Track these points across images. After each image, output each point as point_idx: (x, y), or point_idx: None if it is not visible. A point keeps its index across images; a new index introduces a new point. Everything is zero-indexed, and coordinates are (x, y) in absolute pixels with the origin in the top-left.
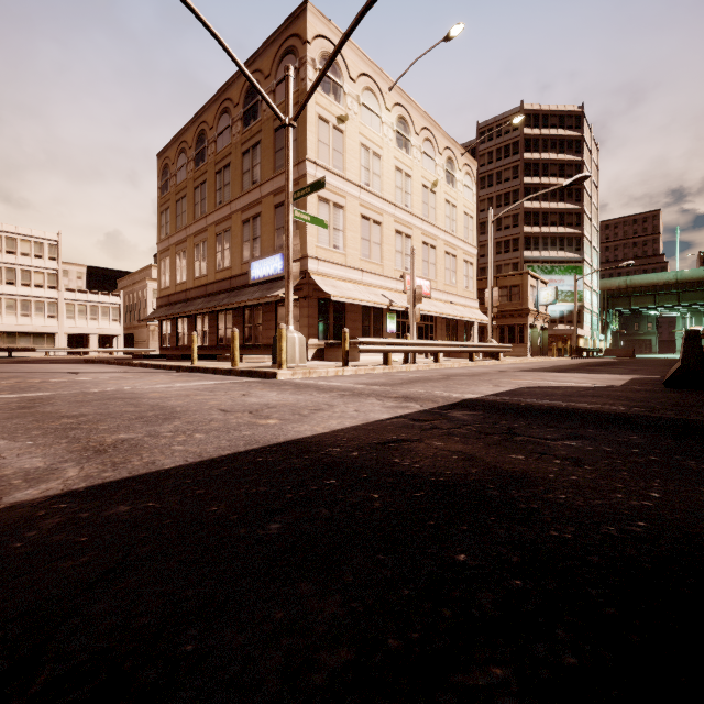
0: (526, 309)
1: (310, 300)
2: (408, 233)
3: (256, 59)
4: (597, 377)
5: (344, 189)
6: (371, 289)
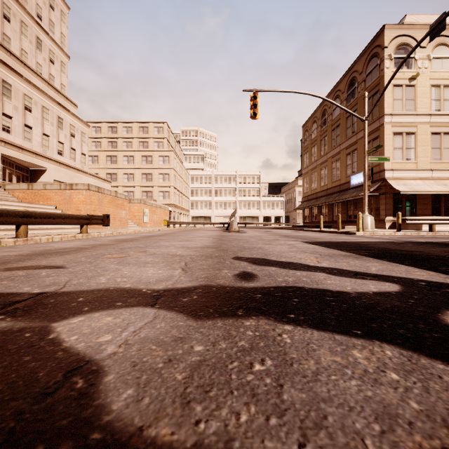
0: None
1: (387, 195)
2: None
3: (354, 66)
4: None
5: (415, 121)
6: (440, 182)
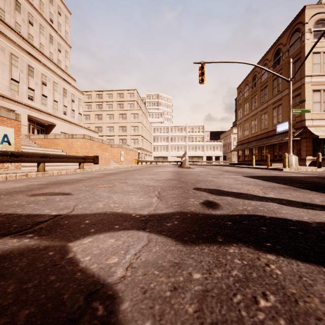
0: None
1: (307, 139)
2: None
3: (279, 39)
4: None
5: None
6: None
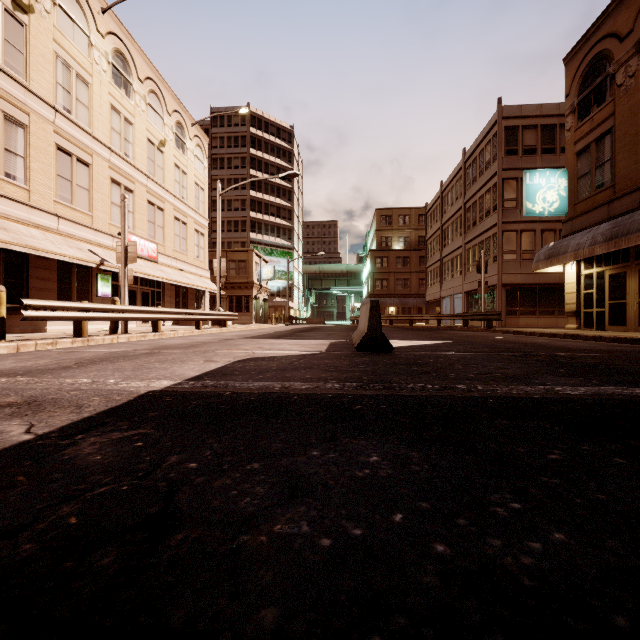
0: (251, 282)
1: None
2: (129, 187)
3: None
4: (306, 343)
5: (27, 102)
6: (73, 242)
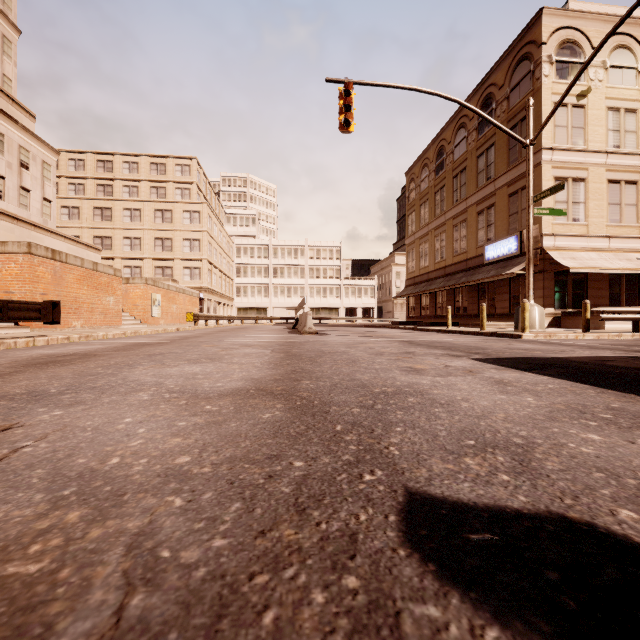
0: None
1: (546, 274)
2: None
3: (490, 76)
4: None
5: (585, 161)
6: (621, 255)
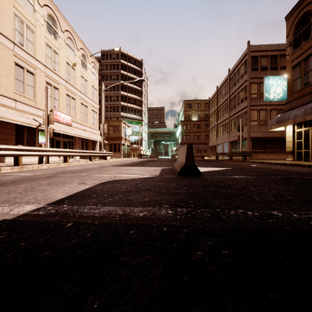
0: (121, 137)
1: None
2: (56, 86)
3: None
4: (147, 169)
5: None
6: (24, 114)
